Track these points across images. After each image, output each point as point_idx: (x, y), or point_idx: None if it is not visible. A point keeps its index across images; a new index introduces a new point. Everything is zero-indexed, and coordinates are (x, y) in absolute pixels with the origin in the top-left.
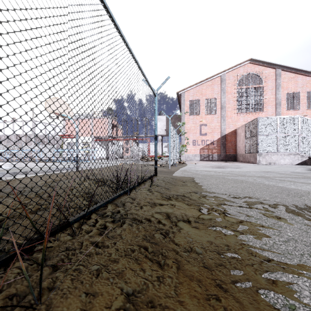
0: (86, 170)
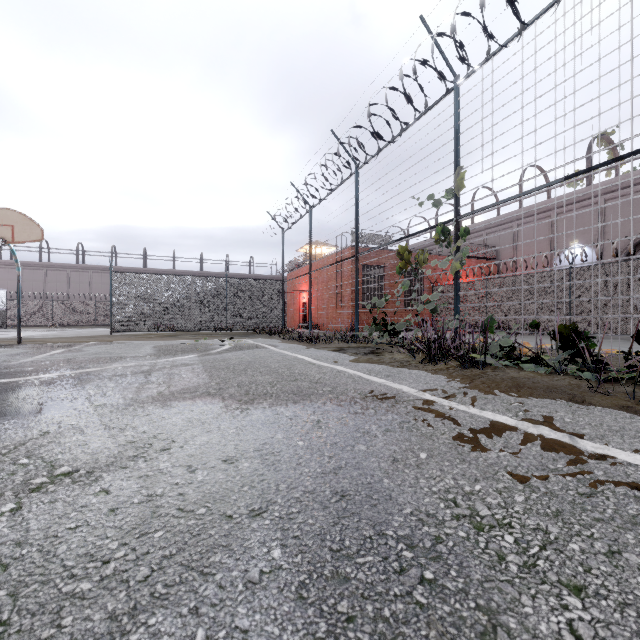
0: (5, 343)
